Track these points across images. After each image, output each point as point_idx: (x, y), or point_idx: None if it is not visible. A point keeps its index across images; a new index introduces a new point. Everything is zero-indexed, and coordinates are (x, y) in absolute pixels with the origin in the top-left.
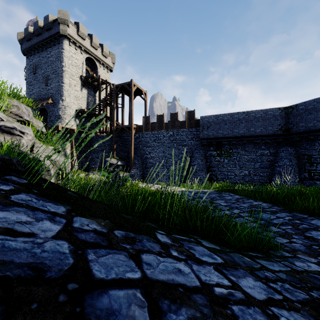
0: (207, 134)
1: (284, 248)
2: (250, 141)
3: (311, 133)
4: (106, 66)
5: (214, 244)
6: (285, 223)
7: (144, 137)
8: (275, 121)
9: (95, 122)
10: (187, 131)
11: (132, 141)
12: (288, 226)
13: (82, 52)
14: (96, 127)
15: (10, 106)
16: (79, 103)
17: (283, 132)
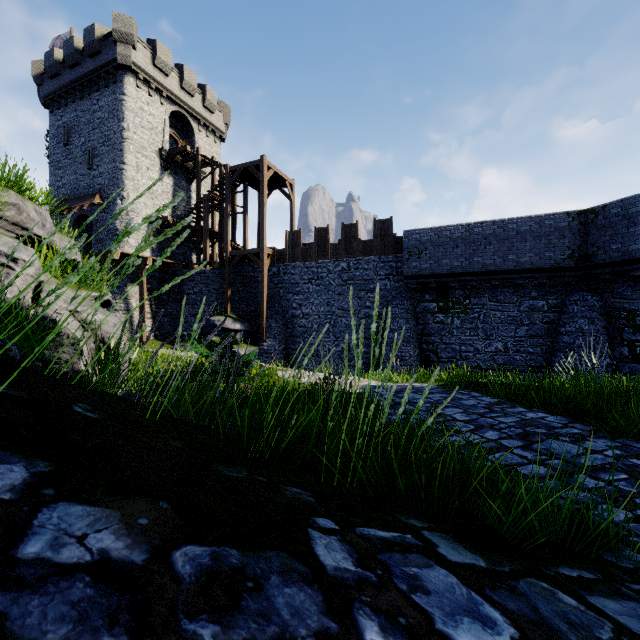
0: (419, 268)
1: (630, 539)
2: (507, 282)
3: (635, 264)
4: (211, 130)
5: (467, 549)
6: (609, 467)
7: (288, 273)
8: (560, 240)
9: (189, 244)
10: (376, 262)
11: (264, 281)
12: (619, 475)
13: (163, 100)
14: (191, 253)
15: (0, 205)
16: (157, 204)
17: (576, 262)
